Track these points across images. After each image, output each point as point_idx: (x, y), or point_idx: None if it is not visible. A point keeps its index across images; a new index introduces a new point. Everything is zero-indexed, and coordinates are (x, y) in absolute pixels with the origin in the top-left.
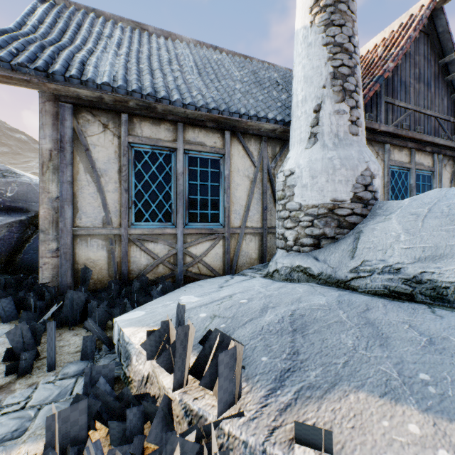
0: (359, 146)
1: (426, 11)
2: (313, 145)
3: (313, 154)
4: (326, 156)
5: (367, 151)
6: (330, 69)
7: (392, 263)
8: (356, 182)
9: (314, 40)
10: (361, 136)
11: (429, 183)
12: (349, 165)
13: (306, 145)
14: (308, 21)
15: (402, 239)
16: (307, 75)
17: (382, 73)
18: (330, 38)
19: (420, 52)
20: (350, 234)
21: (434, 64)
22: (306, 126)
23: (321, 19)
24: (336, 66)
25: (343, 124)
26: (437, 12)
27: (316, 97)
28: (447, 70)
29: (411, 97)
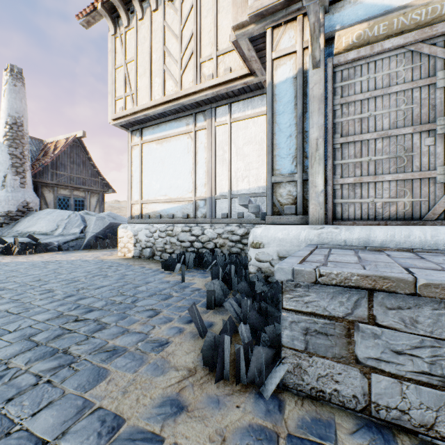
0: (24, 192)
1: (71, 140)
2: (3, 189)
3: (2, 193)
4: (7, 195)
5: (29, 193)
6: (11, 163)
7: (19, 229)
8: (19, 205)
9: (5, 150)
10: (27, 188)
11: (84, 203)
12: (16, 199)
13: (0, 189)
14: (3, 141)
15: (26, 223)
16: (2, 162)
17: (44, 163)
18: (11, 152)
19: (74, 152)
20: (15, 222)
21: (83, 157)
22: (1, 181)
23: (8, 143)
24: (14, 162)
25: (17, 184)
26: (80, 139)
27: (5, 172)
28: (90, 160)
29: (69, 170)
